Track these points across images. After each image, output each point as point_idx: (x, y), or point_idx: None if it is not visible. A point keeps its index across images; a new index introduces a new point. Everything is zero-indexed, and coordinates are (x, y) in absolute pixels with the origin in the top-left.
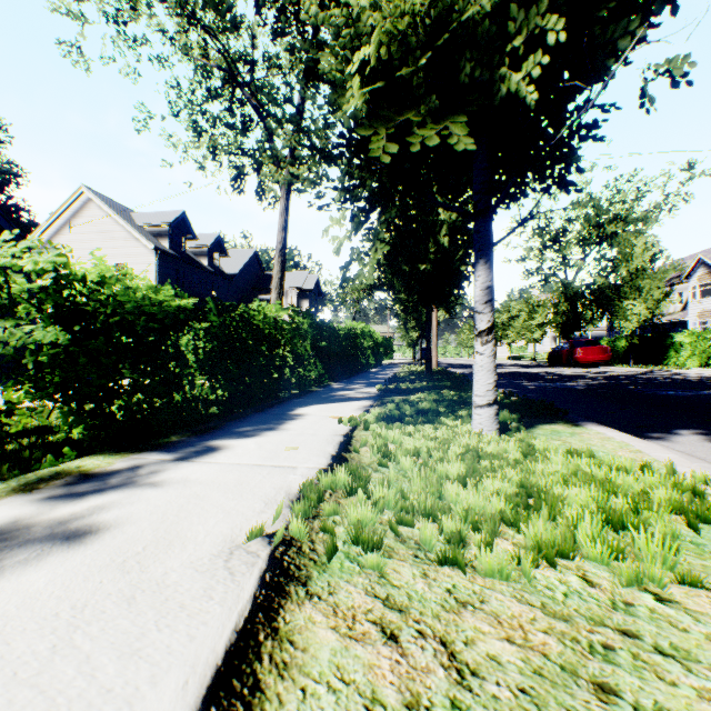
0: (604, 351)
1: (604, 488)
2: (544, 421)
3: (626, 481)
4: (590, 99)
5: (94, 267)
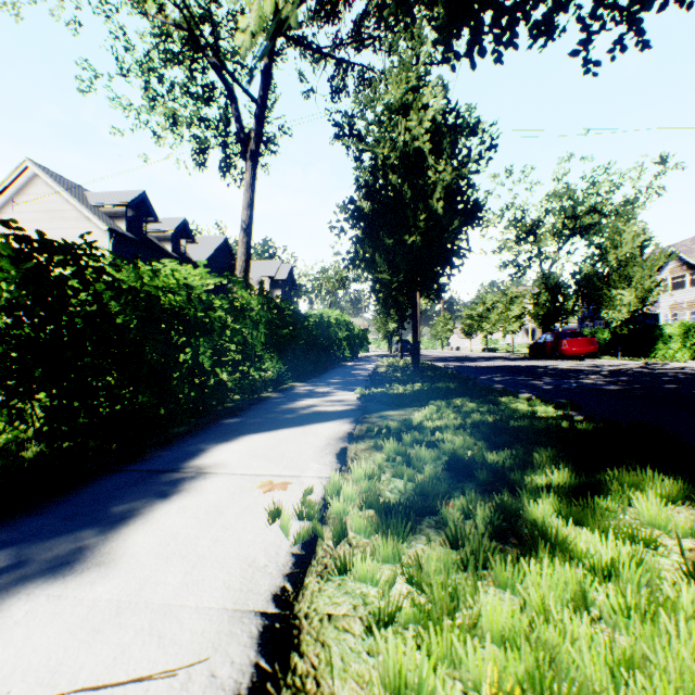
0: (591, 343)
1: None
2: None
3: None
4: None
5: None
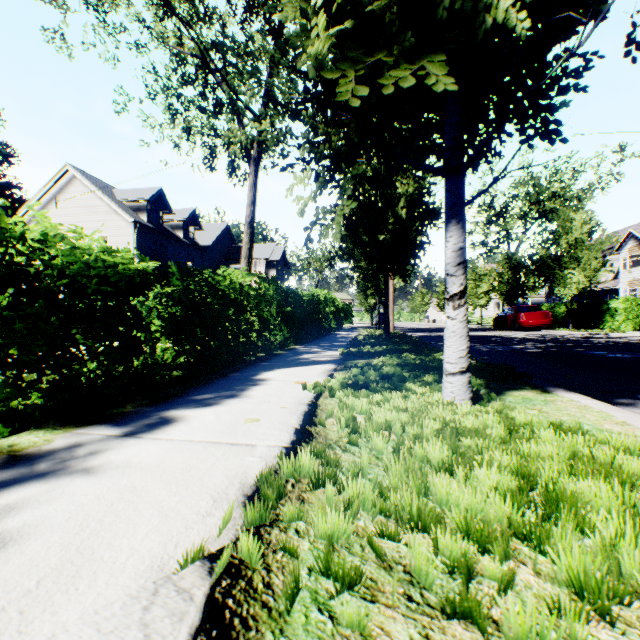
0: (546, 316)
1: (619, 478)
2: (511, 387)
3: (637, 467)
4: (569, 48)
5: (37, 224)
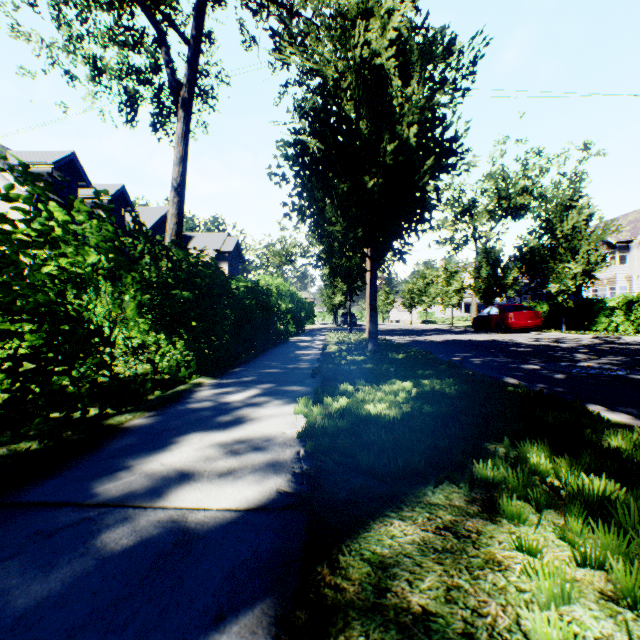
0: (536, 316)
1: None
2: None
3: None
4: None
5: None
